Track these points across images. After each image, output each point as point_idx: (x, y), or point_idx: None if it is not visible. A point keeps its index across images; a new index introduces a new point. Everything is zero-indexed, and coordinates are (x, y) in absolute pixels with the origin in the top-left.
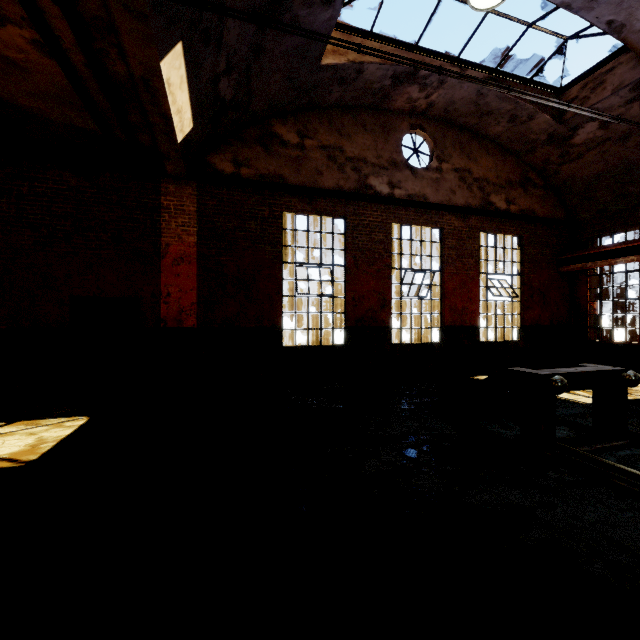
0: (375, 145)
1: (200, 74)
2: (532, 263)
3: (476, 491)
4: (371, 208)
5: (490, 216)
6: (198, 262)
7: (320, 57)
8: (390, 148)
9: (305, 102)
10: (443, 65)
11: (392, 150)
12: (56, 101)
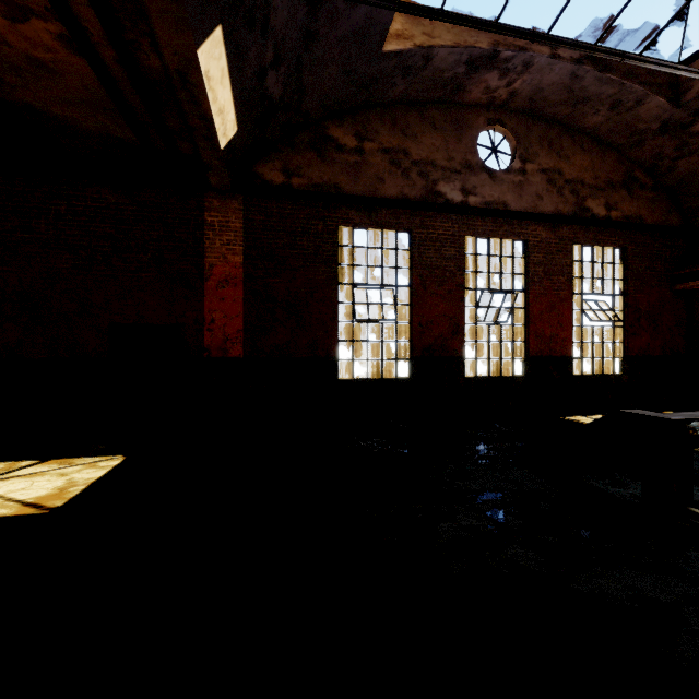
0: (445, 145)
1: (244, 67)
2: (639, 280)
3: (591, 574)
4: (441, 219)
5: (586, 225)
6: (244, 284)
7: (382, 42)
8: (463, 148)
9: (364, 99)
10: (529, 44)
11: (466, 150)
12: (90, 107)
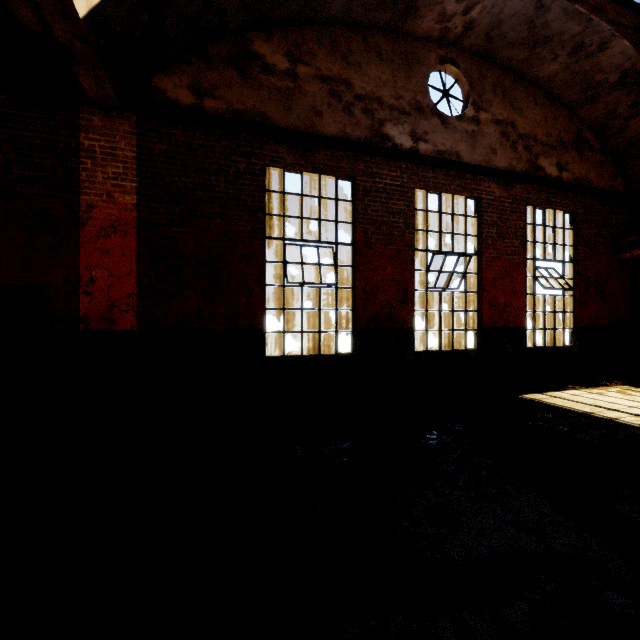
0: (393, 81)
1: None
2: (588, 247)
3: None
4: (388, 166)
5: (539, 184)
6: (139, 233)
7: None
8: (413, 86)
9: (297, 7)
10: None
11: (416, 89)
12: None
